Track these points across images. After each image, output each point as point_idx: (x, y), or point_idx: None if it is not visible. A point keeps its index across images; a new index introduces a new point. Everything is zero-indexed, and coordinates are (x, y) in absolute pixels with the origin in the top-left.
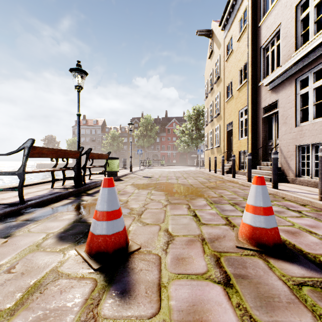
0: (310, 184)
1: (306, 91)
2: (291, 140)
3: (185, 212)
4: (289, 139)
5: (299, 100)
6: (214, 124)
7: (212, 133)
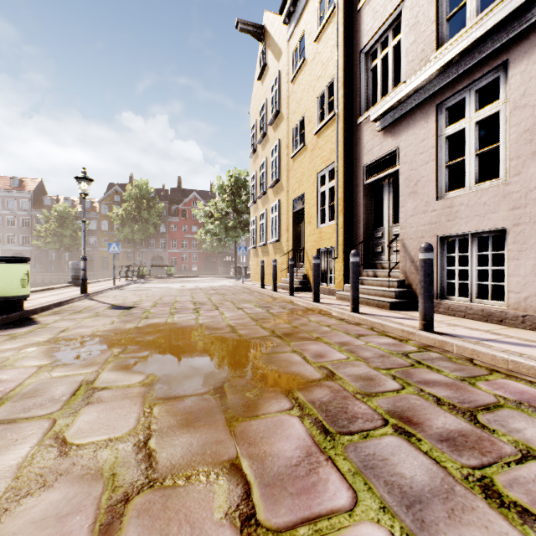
0: (472, 314)
1: (460, 128)
2: (426, 225)
3: None
4: (423, 224)
5: (444, 148)
6: (269, 199)
7: (265, 216)
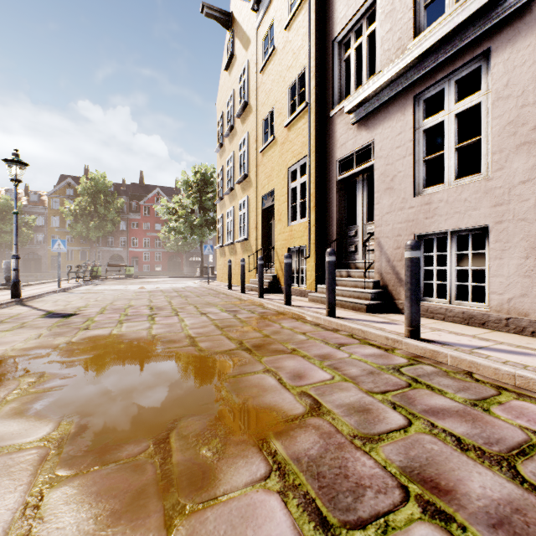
0: (453, 316)
1: (439, 120)
2: (403, 223)
3: None
4: (400, 221)
5: (422, 141)
6: (237, 195)
7: (233, 213)
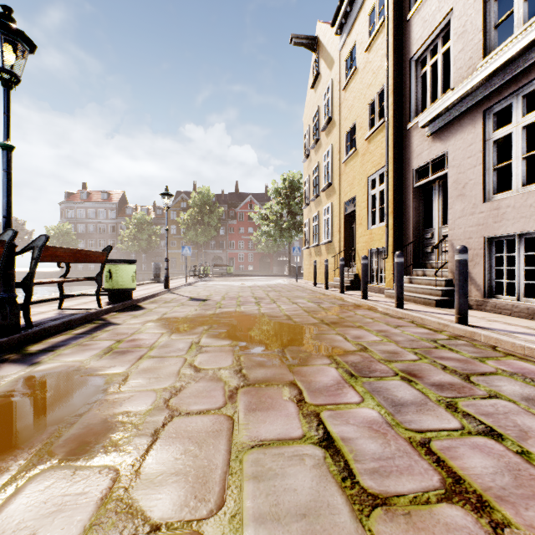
0: (518, 312)
1: (507, 132)
2: (474, 227)
3: (293, 425)
4: (471, 225)
5: (492, 152)
6: (322, 202)
7: (318, 218)
